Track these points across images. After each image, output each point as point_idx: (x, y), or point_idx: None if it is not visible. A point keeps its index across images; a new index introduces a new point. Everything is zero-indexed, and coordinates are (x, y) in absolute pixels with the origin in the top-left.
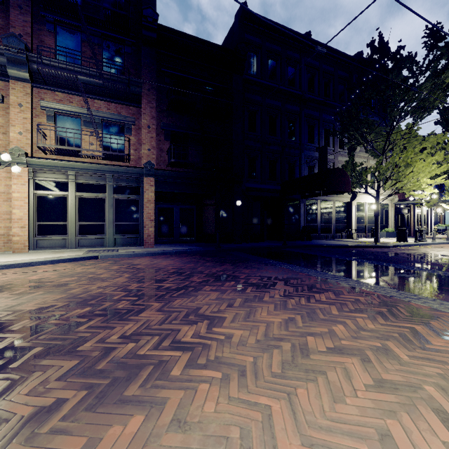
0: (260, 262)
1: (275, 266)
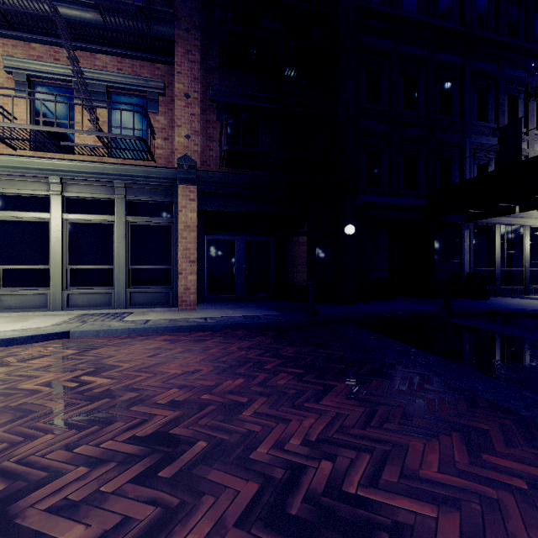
0: (438, 381)
1: (513, 414)
